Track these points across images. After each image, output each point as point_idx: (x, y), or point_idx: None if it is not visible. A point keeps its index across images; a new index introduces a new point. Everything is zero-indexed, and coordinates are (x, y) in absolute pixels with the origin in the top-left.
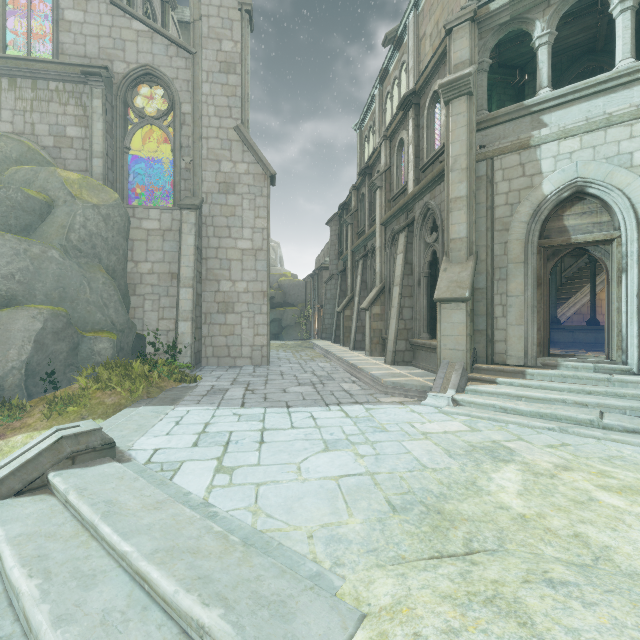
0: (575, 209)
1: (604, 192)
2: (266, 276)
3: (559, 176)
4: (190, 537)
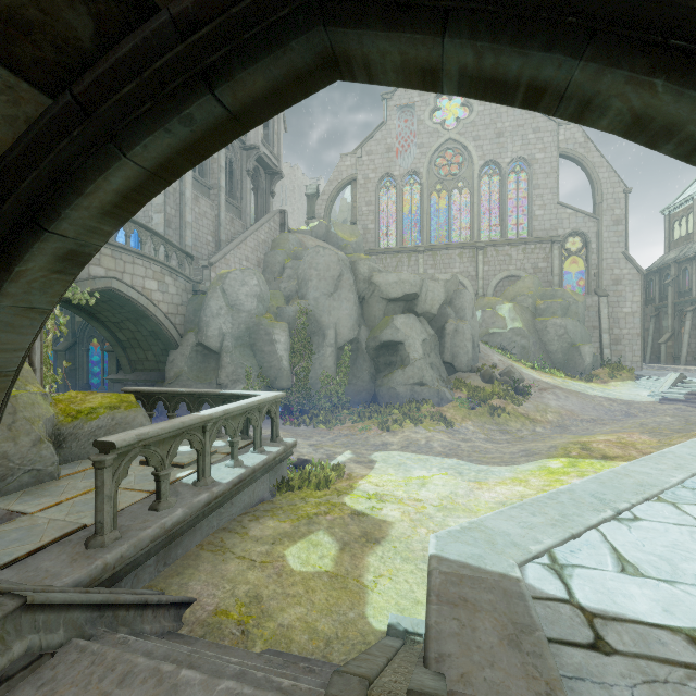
0: None
1: None
2: (639, 326)
3: None
4: None
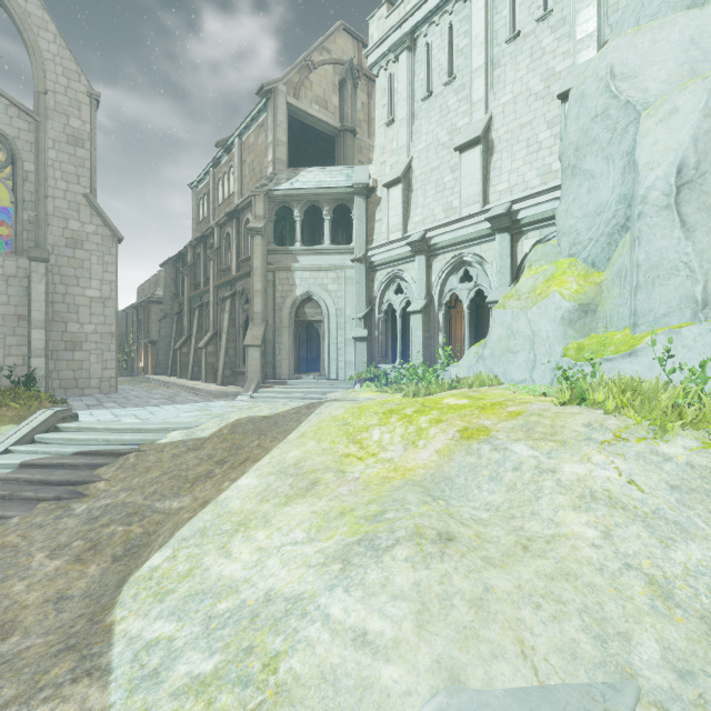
0: (309, 305)
1: (318, 299)
2: (114, 320)
3: (302, 288)
4: (149, 424)
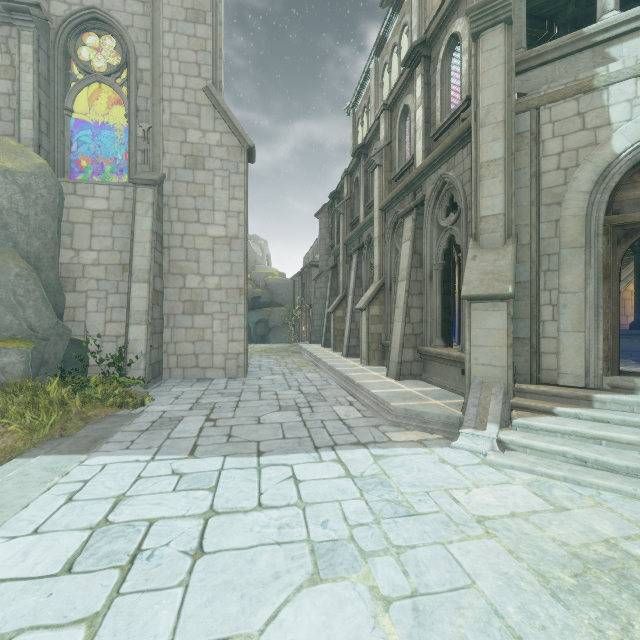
0: None
1: None
2: (243, 270)
3: (637, 126)
4: None
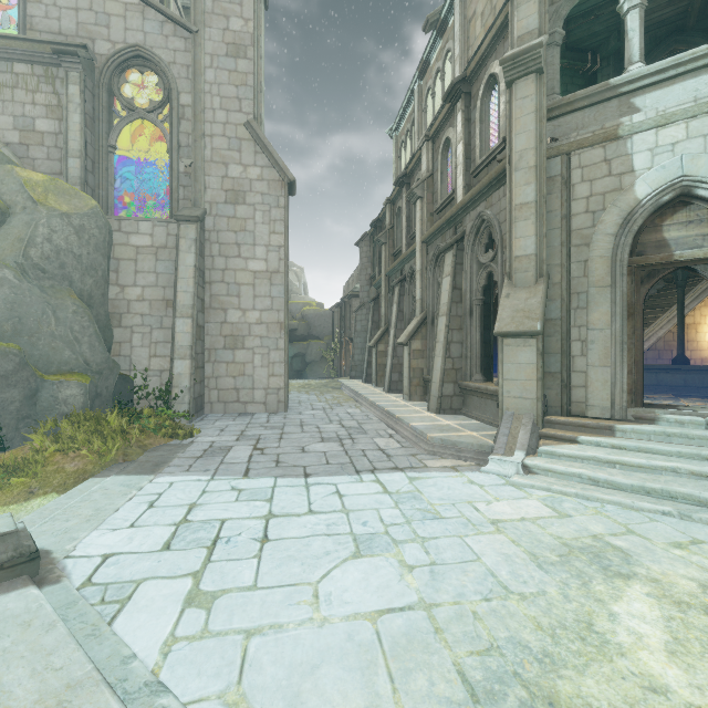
0: (678, 217)
1: None
2: (283, 304)
3: (657, 174)
4: None
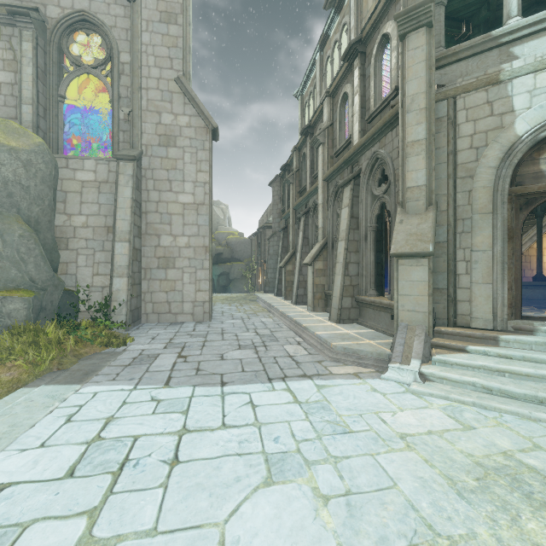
0: None
1: None
2: (208, 231)
3: (536, 113)
4: None
